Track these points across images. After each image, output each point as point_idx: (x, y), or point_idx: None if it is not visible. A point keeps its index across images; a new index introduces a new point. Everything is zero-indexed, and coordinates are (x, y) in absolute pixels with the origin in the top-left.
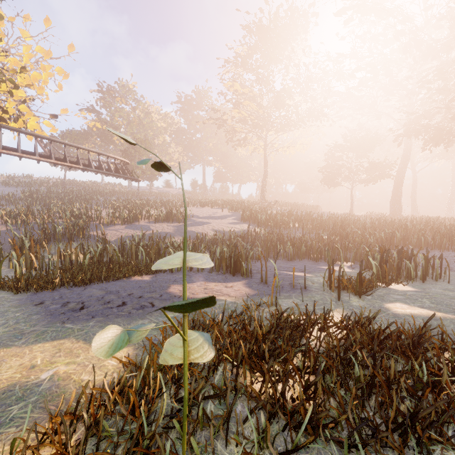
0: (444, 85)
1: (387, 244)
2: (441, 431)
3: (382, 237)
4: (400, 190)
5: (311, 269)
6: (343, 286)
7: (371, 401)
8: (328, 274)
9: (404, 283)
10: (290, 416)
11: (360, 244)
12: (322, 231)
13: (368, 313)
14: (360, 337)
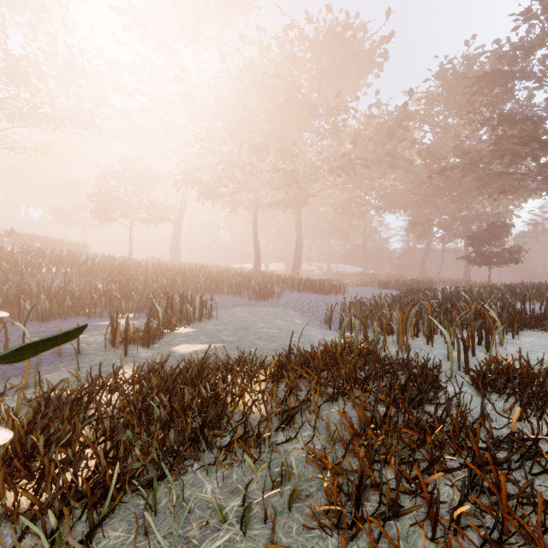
0: (212, 148)
1: (170, 290)
2: (220, 426)
3: (165, 284)
4: (179, 236)
5: None
6: (129, 340)
7: (170, 435)
8: (111, 329)
9: (186, 326)
10: (90, 493)
11: (144, 292)
12: (95, 278)
13: (161, 359)
14: (157, 381)
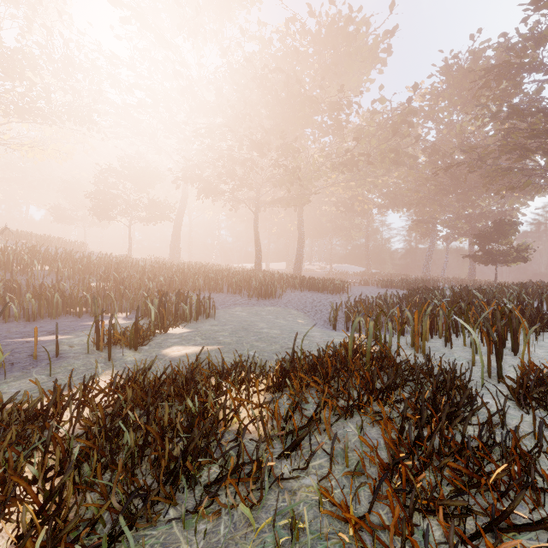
0: (212, 144)
1: (167, 289)
2: (206, 453)
3: (162, 282)
4: (179, 234)
5: (70, 328)
6: (116, 341)
7: (144, 464)
8: (96, 329)
9: (182, 326)
10: None
11: (139, 290)
12: (89, 276)
13: (144, 364)
14: (133, 393)
